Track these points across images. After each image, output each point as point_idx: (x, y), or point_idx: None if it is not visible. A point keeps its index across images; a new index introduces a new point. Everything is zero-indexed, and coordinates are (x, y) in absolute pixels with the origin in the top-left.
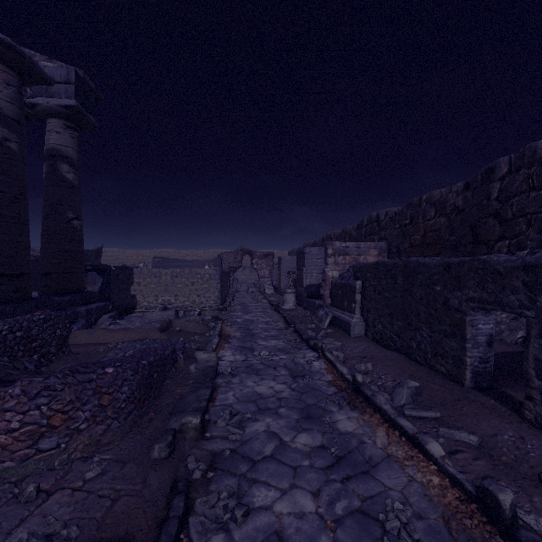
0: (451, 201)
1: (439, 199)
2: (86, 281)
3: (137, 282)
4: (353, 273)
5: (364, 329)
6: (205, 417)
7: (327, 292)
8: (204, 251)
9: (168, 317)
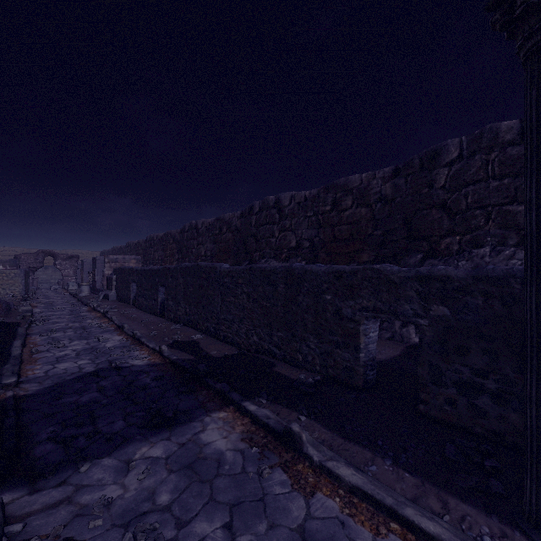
0: (177, 237)
1: (174, 235)
2: None
3: None
4: (114, 272)
5: (116, 297)
6: (32, 317)
7: (105, 282)
8: None
9: None
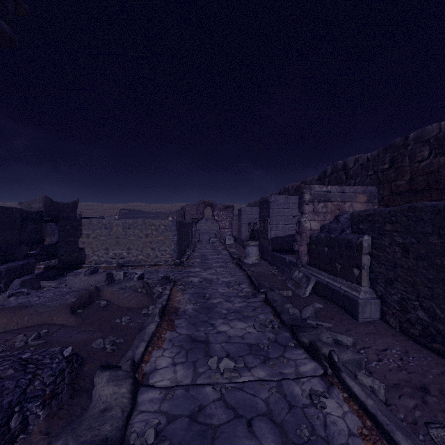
0: None
1: (436, 135)
2: (45, 232)
3: (86, 234)
4: (352, 224)
5: (379, 311)
6: None
7: (303, 248)
8: (171, 205)
9: (97, 283)
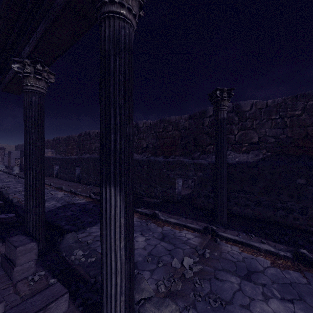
0: (76, 139)
1: (74, 137)
2: None
3: None
4: None
5: None
6: None
7: None
8: None
9: None
